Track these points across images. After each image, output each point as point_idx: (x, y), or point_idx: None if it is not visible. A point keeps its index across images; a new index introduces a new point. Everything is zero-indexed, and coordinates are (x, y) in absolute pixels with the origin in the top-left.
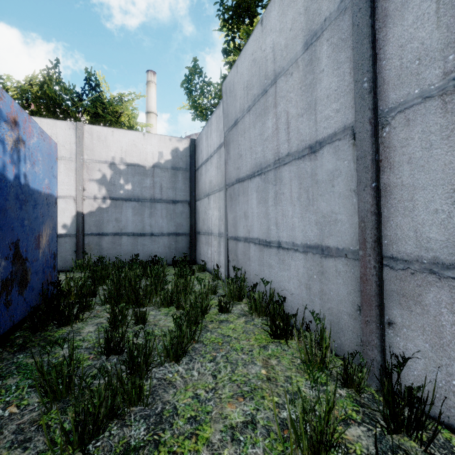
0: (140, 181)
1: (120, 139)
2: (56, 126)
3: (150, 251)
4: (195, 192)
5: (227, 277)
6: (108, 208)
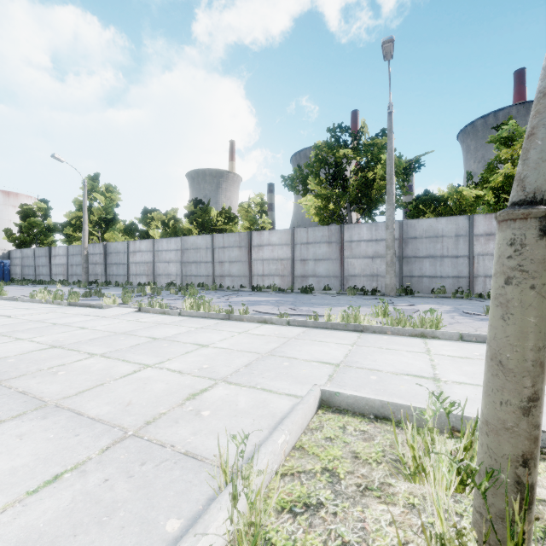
0: None
1: None
2: None
3: None
4: (10, 264)
5: None
6: None
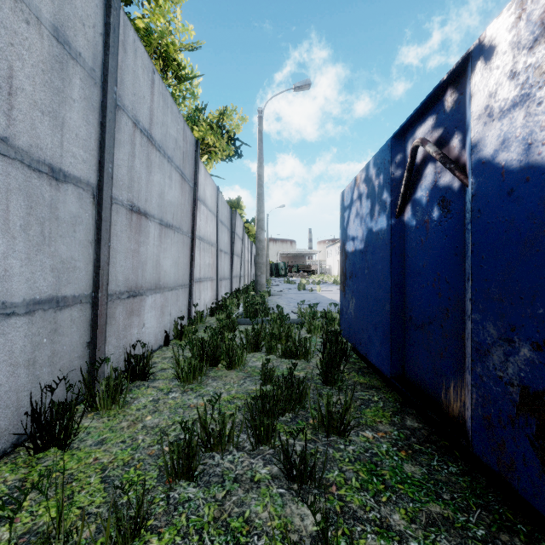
0: None
1: None
2: None
3: None
4: None
5: None
6: None
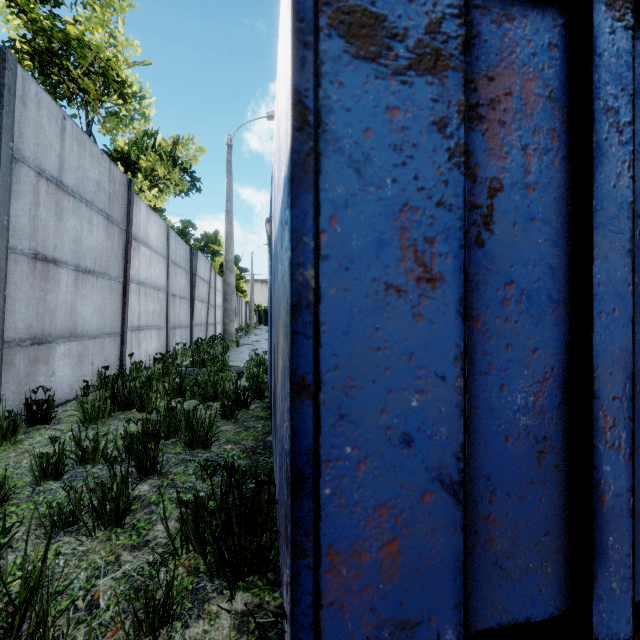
0: None
1: None
2: None
3: None
4: None
5: None
6: None
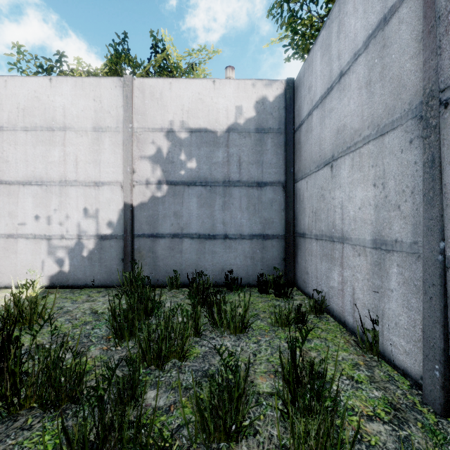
0: (208, 155)
1: (180, 94)
2: (100, 86)
3: (223, 262)
4: (293, 166)
5: (440, 385)
6: (164, 197)
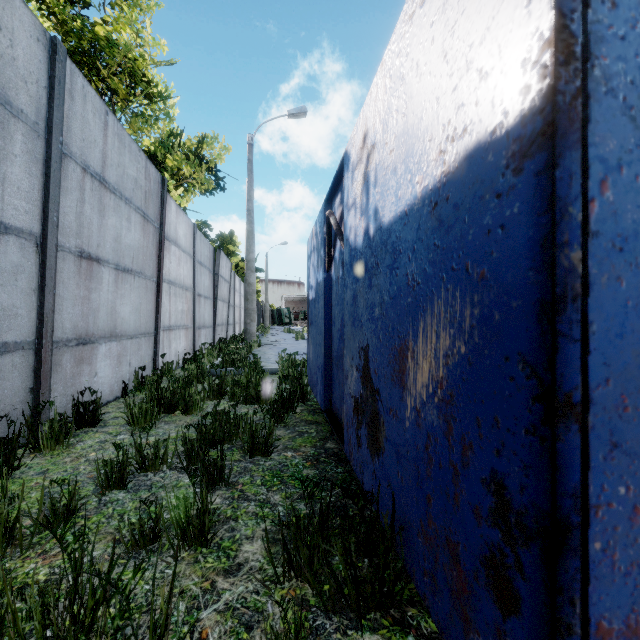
0: None
1: None
2: None
3: None
4: None
5: None
6: None
